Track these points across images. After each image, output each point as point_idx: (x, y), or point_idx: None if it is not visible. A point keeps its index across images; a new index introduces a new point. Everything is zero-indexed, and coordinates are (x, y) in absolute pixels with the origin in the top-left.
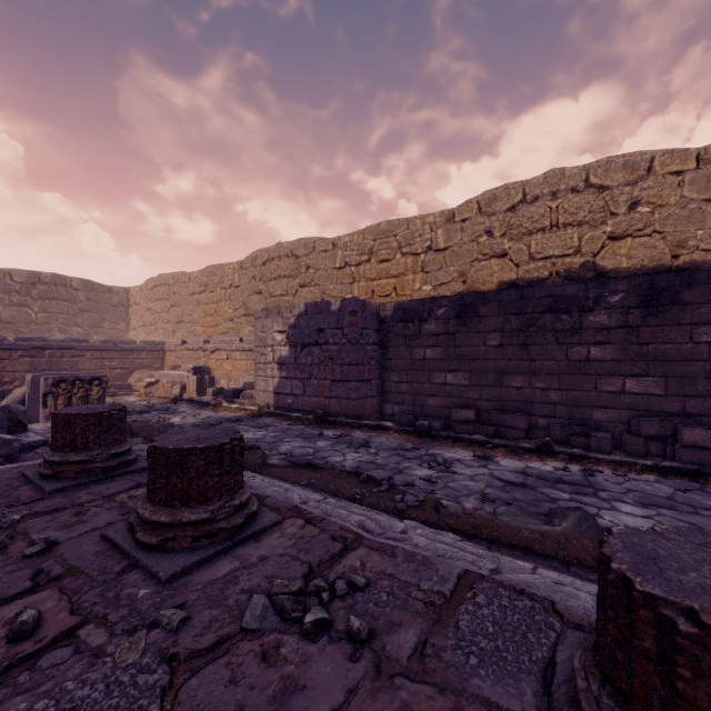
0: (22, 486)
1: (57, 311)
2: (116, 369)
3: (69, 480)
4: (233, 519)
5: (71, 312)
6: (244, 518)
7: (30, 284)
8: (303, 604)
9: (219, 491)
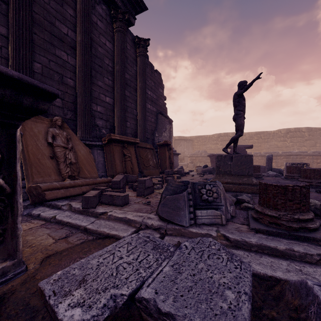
0: (280, 179)
1: (296, 141)
2: (319, 163)
3: (289, 179)
4: (317, 184)
5: (301, 141)
6: (320, 185)
7: (286, 133)
8: (320, 191)
9: (314, 178)
